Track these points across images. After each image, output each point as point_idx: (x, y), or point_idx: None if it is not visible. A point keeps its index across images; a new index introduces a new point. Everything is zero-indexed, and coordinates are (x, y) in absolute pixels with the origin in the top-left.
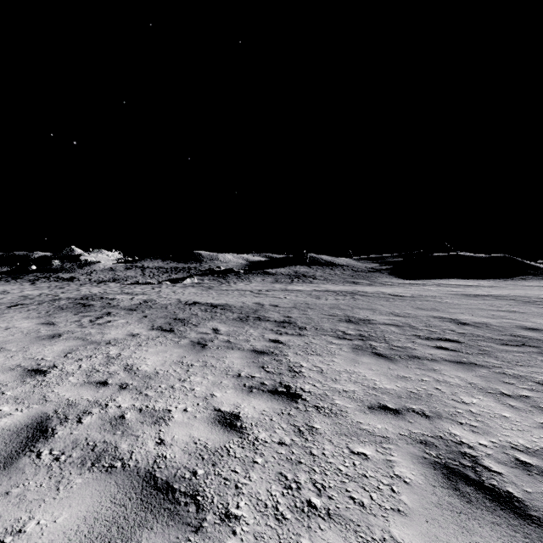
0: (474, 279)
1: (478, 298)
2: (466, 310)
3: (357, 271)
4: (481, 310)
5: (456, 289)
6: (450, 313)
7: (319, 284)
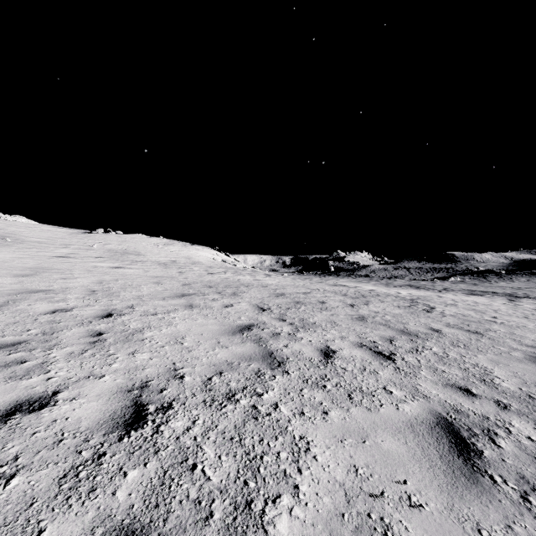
0: None
1: None
2: None
3: None
4: None
5: None
6: None
7: None
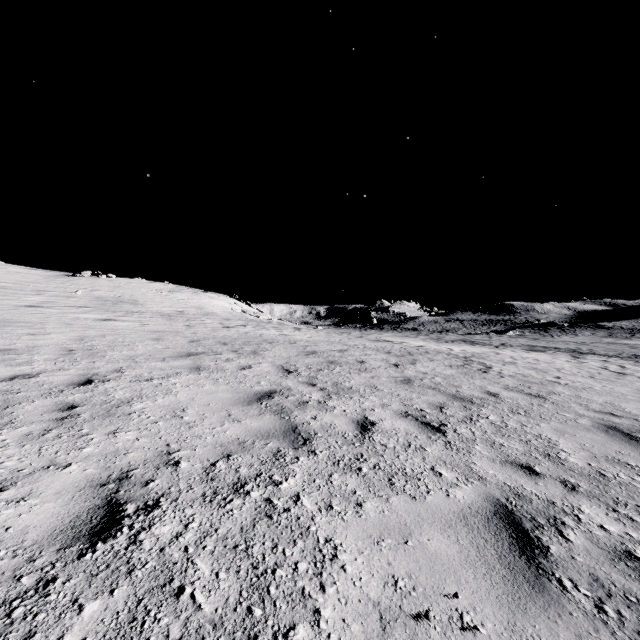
0: None
1: None
2: None
3: None
4: None
5: None
6: None
7: None
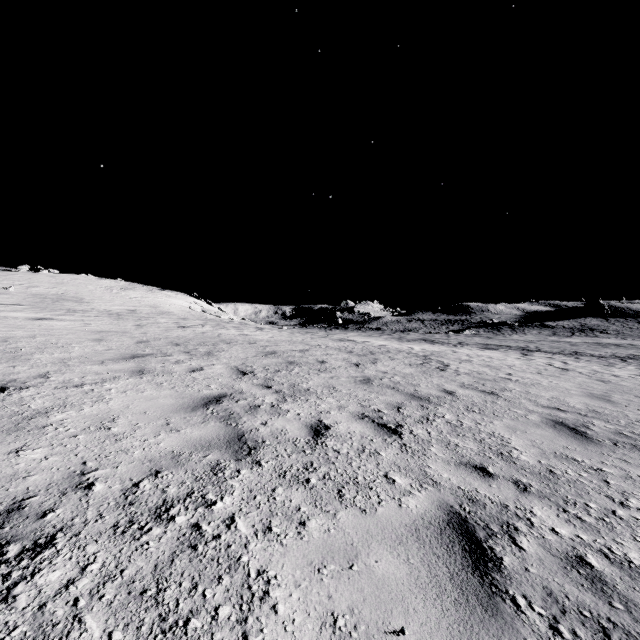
0: None
1: None
2: None
3: None
4: None
5: None
6: None
7: (601, 338)
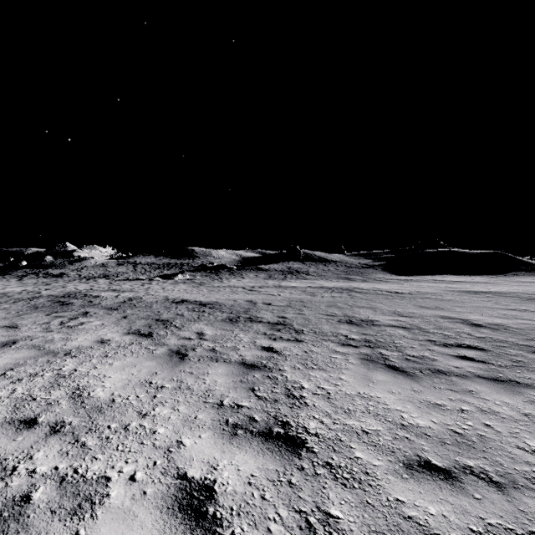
0: (468, 275)
1: (479, 295)
2: (472, 308)
3: (350, 267)
4: (489, 308)
5: (453, 286)
6: (458, 312)
7: (313, 280)
